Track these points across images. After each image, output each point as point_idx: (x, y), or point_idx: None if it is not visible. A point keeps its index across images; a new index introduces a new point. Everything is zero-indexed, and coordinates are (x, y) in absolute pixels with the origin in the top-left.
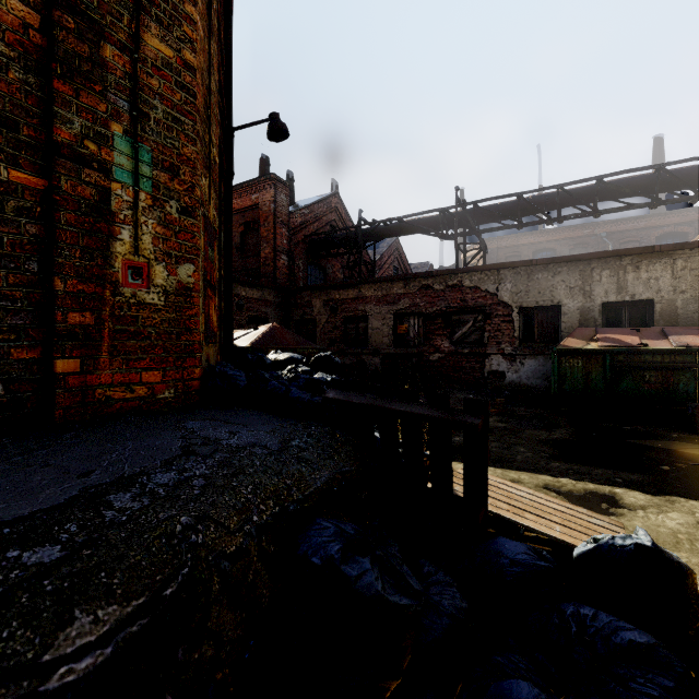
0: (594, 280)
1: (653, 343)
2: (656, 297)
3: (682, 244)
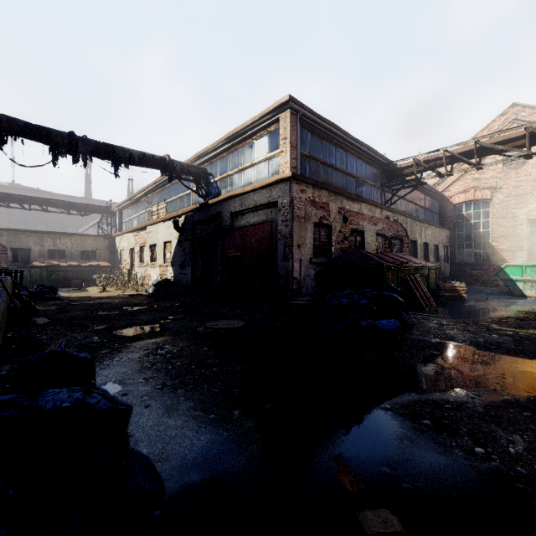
0: (45, 241)
1: (63, 264)
2: (67, 249)
3: (74, 233)
